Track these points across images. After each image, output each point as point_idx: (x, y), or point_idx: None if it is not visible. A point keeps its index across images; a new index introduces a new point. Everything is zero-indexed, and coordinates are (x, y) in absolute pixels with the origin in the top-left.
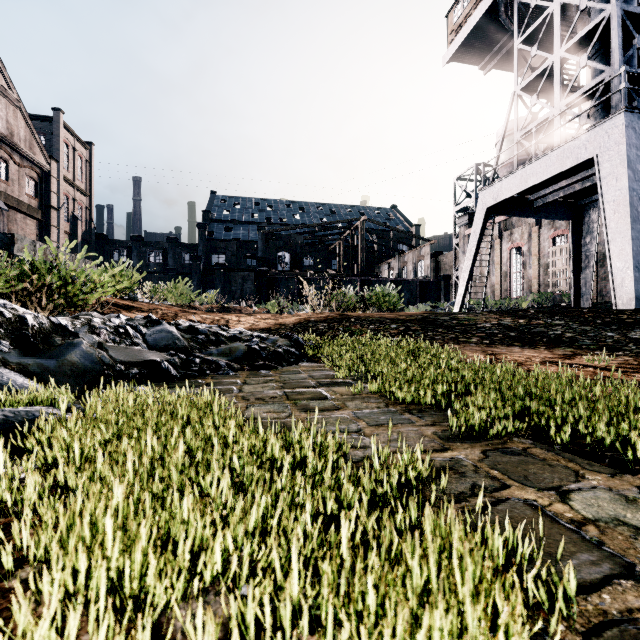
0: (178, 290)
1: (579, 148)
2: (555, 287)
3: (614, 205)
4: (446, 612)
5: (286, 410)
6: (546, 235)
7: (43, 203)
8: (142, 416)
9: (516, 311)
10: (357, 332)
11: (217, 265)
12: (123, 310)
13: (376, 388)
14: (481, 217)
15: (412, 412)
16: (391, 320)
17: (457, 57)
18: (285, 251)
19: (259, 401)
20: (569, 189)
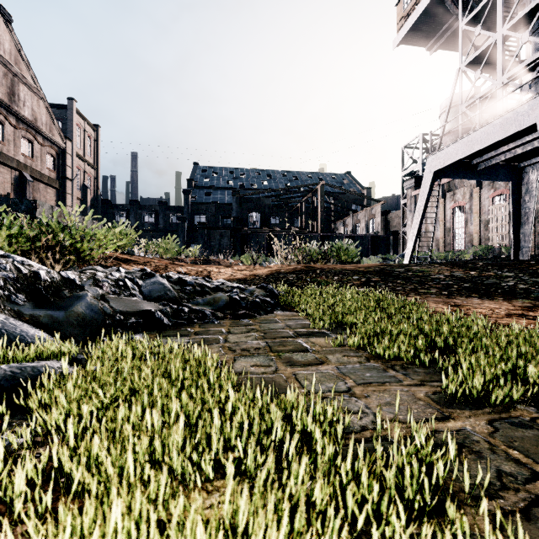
0: (168, 245)
1: (522, 116)
2: (495, 241)
3: None
4: None
5: (272, 363)
6: (486, 195)
7: (60, 175)
8: (139, 375)
9: (465, 263)
10: (323, 283)
11: (199, 224)
12: (123, 263)
13: (355, 342)
14: (429, 180)
15: (395, 368)
16: (352, 272)
17: (406, 40)
18: (255, 212)
19: (245, 353)
20: (510, 153)
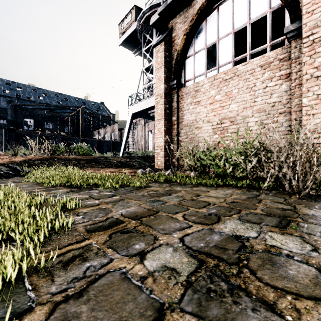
0: None
1: None
2: None
3: None
4: None
5: None
6: None
7: None
8: None
9: (131, 156)
10: (54, 164)
11: None
12: None
13: (32, 180)
14: (130, 117)
15: (40, 185)
16: (75, 159)
17: (123, 45)
18: (30, 118)
19: None
20: None
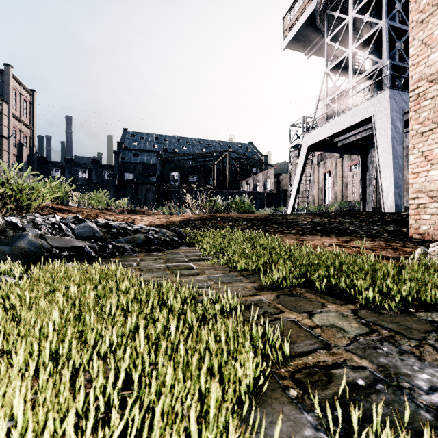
0: (99, 198)
1: (363, 110)
2: (351, 198)
3: (383, 147)
4: (216, 357)
5: (166, 276)
6: (346, 164)
7: None
8: (70, 280)
9: (323, 213)
10: (221, 227)
11: (128, 180)
12: (58, 212)
13: (224, 261)
14: (304, 152)
15: (243, 275)
16: (244, 219)
17: (290, 46)
18: (176, 171)
19: (149, 271)
20: (358, 135)
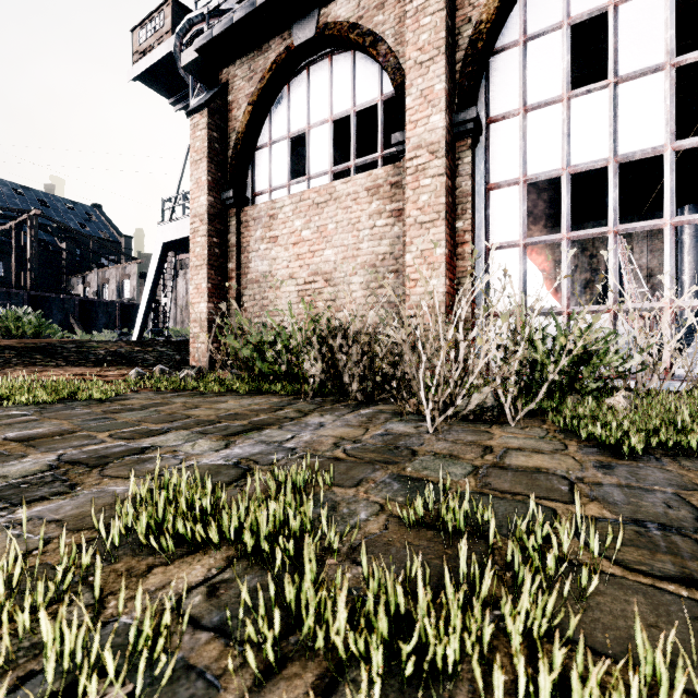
0: None
1: None
2: None
3: None
4: None
5: None
6: None
7: None
8: None
9: (149, 340)
10: None
11: None
12: None
13: None
14: (159, 250)
15: None
16: None
17: (144, 80)
18: None
19: None
20: None
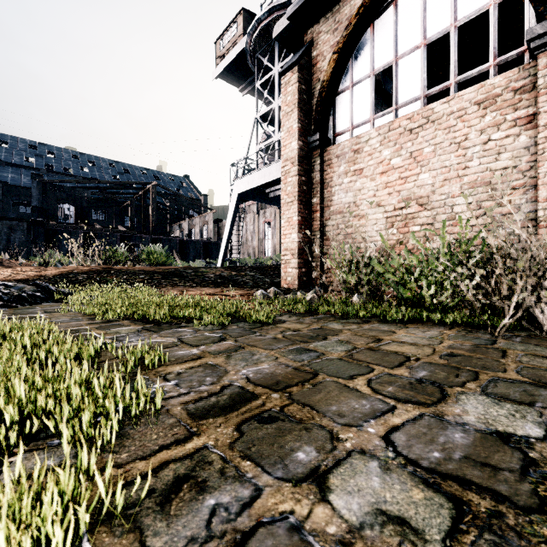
0: None
1: None
2: None
3: None
4: None
5: None
6: None
7: None
8: None
9: (238, 267)
10: (110, 281)
11: None
12: None
13: (76, 309)
14: (235, 199)
15: (90, 318)
16: (145, 272)
17: (223, 77)
18: (68, 203)
19: None
20: None
